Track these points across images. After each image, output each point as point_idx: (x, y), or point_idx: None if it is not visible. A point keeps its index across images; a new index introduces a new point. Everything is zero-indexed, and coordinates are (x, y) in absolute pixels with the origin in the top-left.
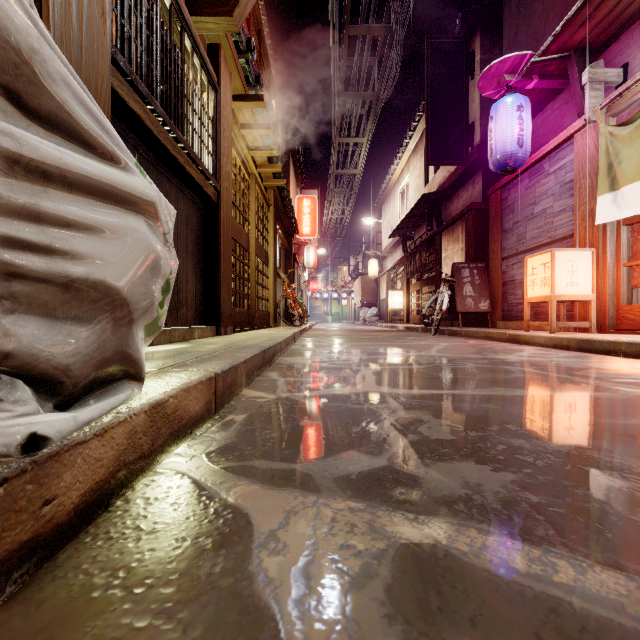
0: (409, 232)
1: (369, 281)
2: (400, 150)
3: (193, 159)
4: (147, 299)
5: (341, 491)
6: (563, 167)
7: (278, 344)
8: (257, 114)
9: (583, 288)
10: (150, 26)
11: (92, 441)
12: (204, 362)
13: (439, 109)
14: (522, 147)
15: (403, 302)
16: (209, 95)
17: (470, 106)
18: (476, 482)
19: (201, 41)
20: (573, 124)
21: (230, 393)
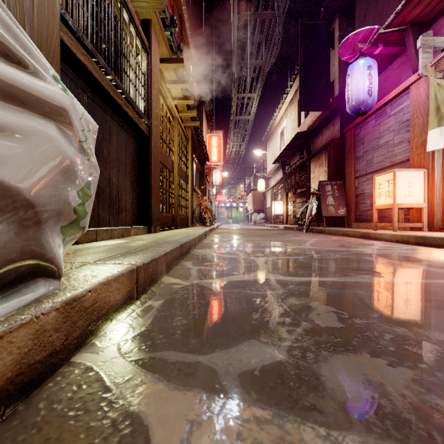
0: (287, 160)
1: (258, 194)
2: (280, 102)
3: (130, 102)
4: (58, 201)
5: (245, 392)
6: (401, 110)
7: (193, 240)
8: (178, 73)
9: (417, 198)
10: None
11: None
12: (130, 256)
13: (309, 71)
14: (371, 96)
15: (282, 209)
16: (142, 56)
17: (331, 69)
18: (378, 381)
19: (137, 17)
20: (409, 78)
21: (151, 281)
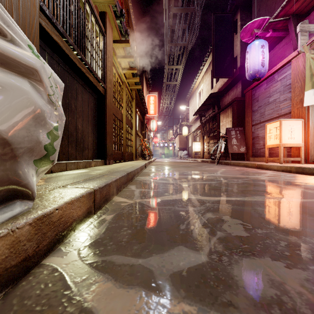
0: (203, 113)
1: (183, 137)
2: (198, 72)
3: (91, 70)
4: (31, 140)
5: (176, 290)
6: (285, 77)
7: (136, 169)
8: (126, 51)
9: (297, 140)
10: None
11: None
12: (90, 181)
13: (219, 49)
14: (264, 67)
15: (200, 148)
16: (100, 38)
17: (235, 48)
18: (279, 280)
19: (96, 10)
20: (291, 54)
21: (105, 200)
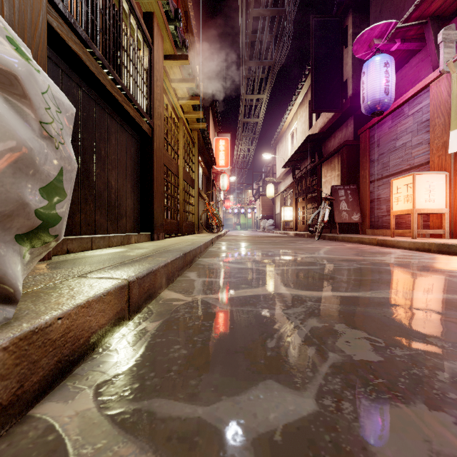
0: (297, 164)
1: (267, 200)
2: (290, 104)
3: (130, 99)
4: (6, 201)
5: None
6: (420, 110)
7: (198, 248)
8: (184, 71)
9: (438, 203)
10: None
11: None
12: (124, 268)
13: (321, 70)
14: (388, 95)
15: (293, 215)
16: (144, 51)
17: (344, 68)
18: (450, 453)
19: (138, 9)
20: (429, 76)
21: (148, 297)
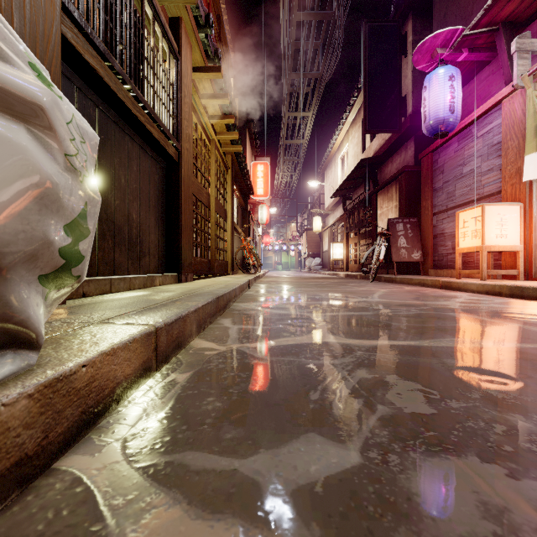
0: (348, 193)
1: (314, 235)
2: (341, 122)
3: (154, 119)
4: (31, 239)
5: (303, 524)
6: (491, 131)
7: (233, 291)
8: (216, 86)
9: (511, 239)
10: None
11: None
12: (149, 313)
13: (376, 84)
14: (453, 113)
15: (343, 253)
16: (170, 63)
17: (403, 81)
18: (498, 503)
19: (163, 14)
20: (501, 91)
21: (177, 346)
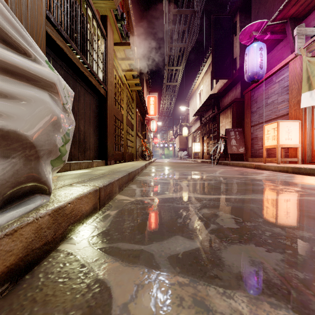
0: (203, 113)
1: (183, 138)
2: (198, 72)
3: (93, 73)
4: (50, 143)
5: (172, 268)
6: (283, 79)
7: (137, 170)
8: (127, 53)
9: (294, 141)
10: (69, 2)
11: (3, 239)
12: (94, 180)
13: (218, 51)
14: (262, 69)
15: (200, 148)
16: (101, 41)
17: (234, 49)
18: (259, 260)
19: (97, 14)
20: (288, 57)
21: (109, 197)
